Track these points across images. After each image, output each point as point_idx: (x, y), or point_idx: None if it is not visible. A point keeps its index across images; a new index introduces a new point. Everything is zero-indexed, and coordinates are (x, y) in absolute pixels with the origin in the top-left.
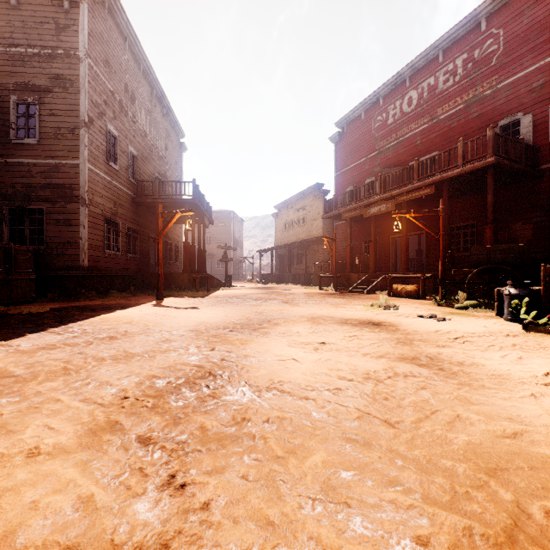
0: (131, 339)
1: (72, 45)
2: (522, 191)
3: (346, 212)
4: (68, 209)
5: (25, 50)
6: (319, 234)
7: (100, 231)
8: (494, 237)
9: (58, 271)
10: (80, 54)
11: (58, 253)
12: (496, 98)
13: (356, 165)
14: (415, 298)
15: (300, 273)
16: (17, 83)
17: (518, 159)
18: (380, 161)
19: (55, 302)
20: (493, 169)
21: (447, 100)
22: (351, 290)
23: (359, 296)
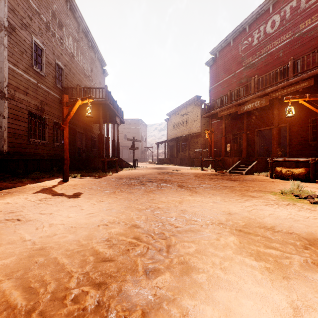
0: None
1: None
2: None
3: (222, 111)
4: None
5: None
6: (197, 130)
7: (24, 123)
8: None
9: None
10: None
11: None
12: None
13: (226, 79)
14: (304, 181)
15: (184, 158)
16: None
17: None
18: (246, 74)
19: None
20: None
21: (309, 15)
22: (230, 171)
23: (242, 177)
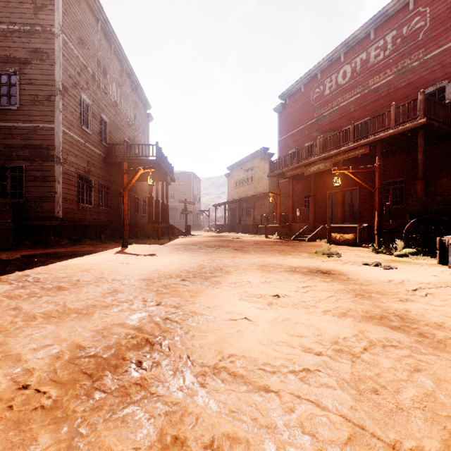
0: (79, 289)
1: (48, 22)
2: (448, 150)
3: (289, 171)
4: (45, 167)
5: (7, 27)
6: (265, 190)
7: (74, 187)
8: (424, 191)
9: (36, 222)
10: (55, 30)
11: (36, 205)
12: (423, 68)
13: (297, 131)
14: (352, 246)
15: (249, 224)
16: (0, 56)
17: (445, 121)
18: (318, 127)
19: (31, 249)
20: (423, 130)
21: (378, 72)
22: (294, 238)
23: (301, 243)
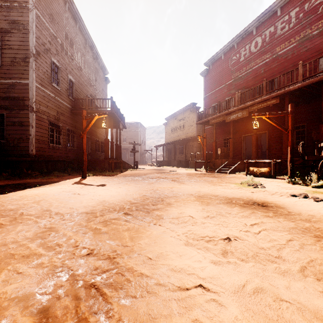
0: (14, 226)
1: None
2: None
3: (213, 119)
4: (21, 114)
5: None
6: (193, 135)
7: (46, 130)
8: None
9: (14, 158)
10: (29, 6)
11: (14, 145)
12: (322, 36)
13: (218, 89)
14: (268, 177)
15: (181, 160)
16: None
17: None
18: (234, 86)
19: (7, 180)
20: None
21: (283, 41)
22: (218, 171)
23: (225, 175)
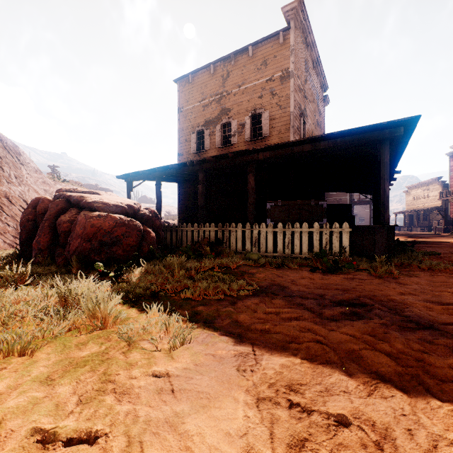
0: None
1: None
2: None
3: (451, 199)
4: None
5: None
6: (438, 204)
7: None
8: None
9: None
10: None
11: None
12: None
13: None
14: None
15: (424, 226)
16: None
17: None
18: None
19: None
20: None
21: None
22: (451, 233)
23: None
